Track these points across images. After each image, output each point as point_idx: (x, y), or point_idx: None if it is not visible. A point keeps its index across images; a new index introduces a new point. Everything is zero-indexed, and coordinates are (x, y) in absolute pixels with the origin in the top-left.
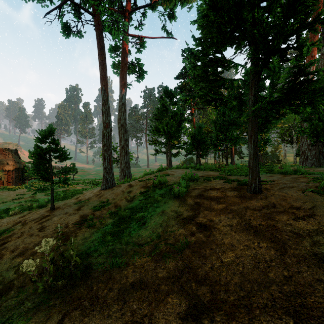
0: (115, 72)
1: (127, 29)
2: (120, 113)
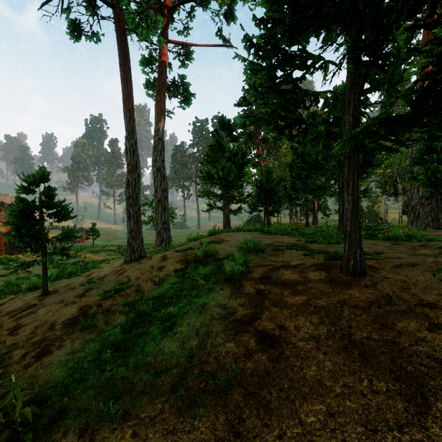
0: (149, 94)
1: (166, 33)
2: (155, 151)
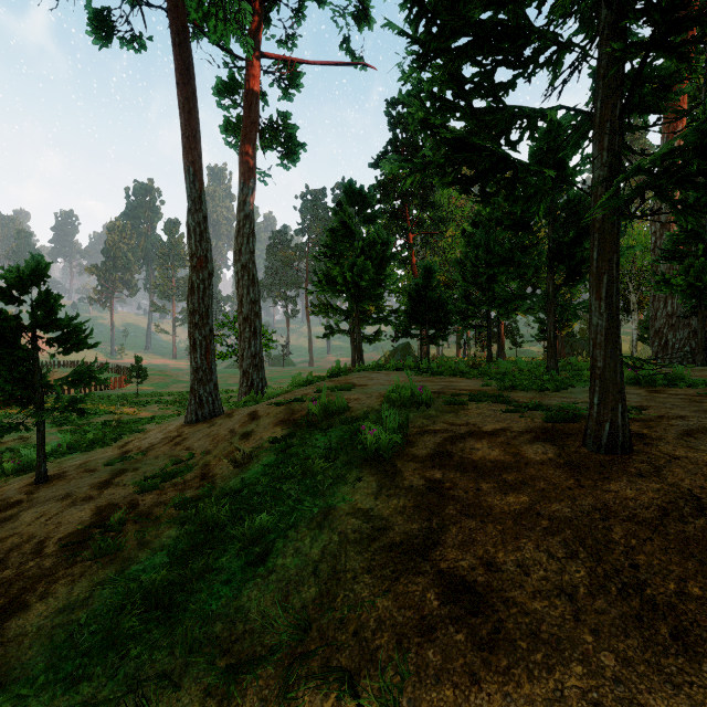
0: (229, 144)
1: (258, 41)
2: (239, 237)
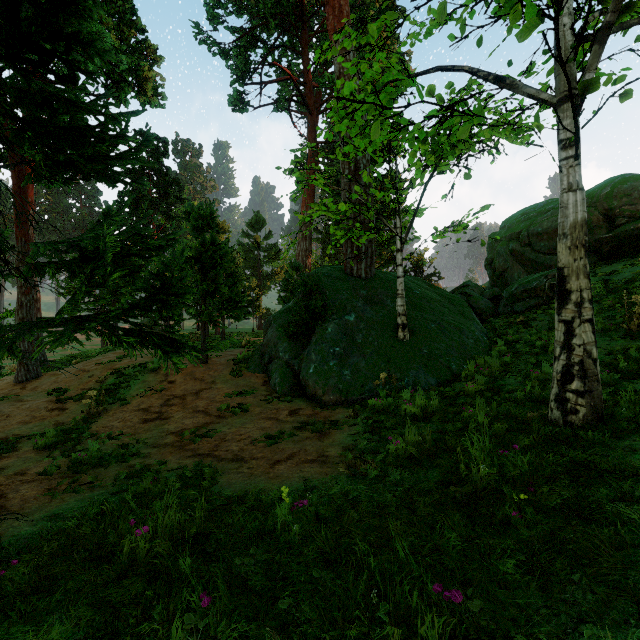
0: None
1: None
2: None
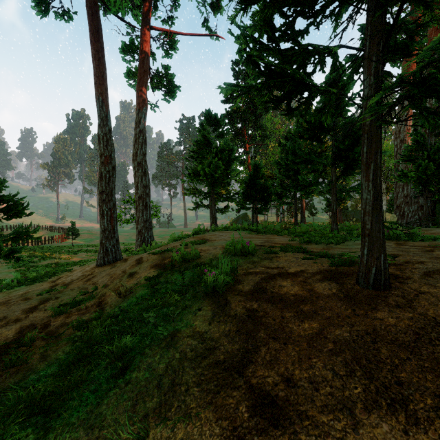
0: (130, 85)
1: (149, 18)
2: (136, 144)
